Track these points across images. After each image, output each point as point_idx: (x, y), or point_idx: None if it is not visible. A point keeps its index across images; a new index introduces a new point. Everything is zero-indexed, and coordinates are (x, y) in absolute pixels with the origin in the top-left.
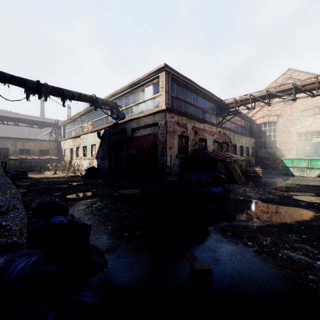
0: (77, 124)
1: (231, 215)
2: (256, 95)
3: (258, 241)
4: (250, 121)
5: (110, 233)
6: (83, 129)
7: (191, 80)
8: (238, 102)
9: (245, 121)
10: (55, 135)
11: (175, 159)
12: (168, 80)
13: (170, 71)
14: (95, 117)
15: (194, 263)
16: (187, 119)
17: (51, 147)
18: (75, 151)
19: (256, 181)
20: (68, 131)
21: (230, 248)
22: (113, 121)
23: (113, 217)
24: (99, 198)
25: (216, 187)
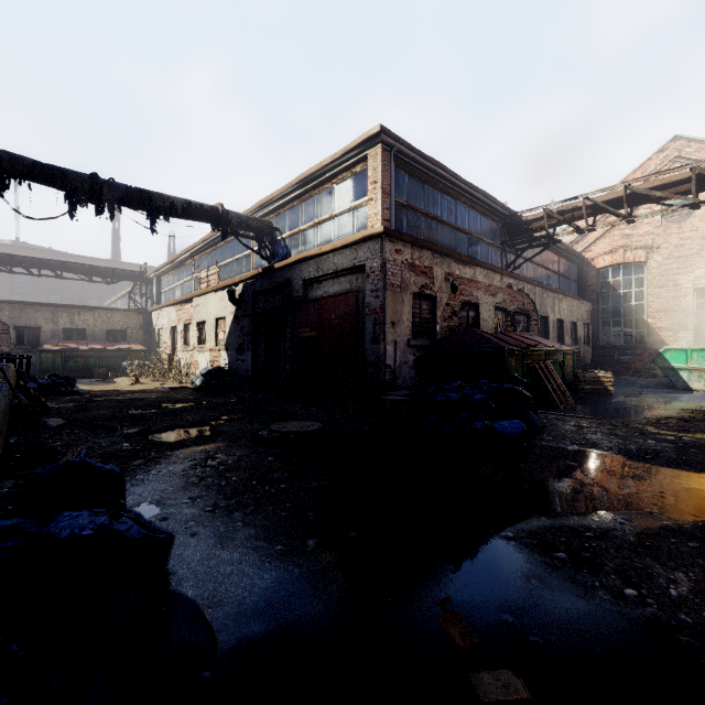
0: (186, 273)
1: (556, 494)
2: (598, 199)
3: (654, 585)
4: (579, 263)
5: (239, 542)
6: (199, 285)
7: (442, 166)
8: (553, 217)
9: (567, 262)
10: (140, 298)
11: (405, 351)
12: (389, 164)
13: (394, 143)
14: (224, 257)
15: (476, 674)
16: (434, 257)
17: (132, 325)
18: (182, 332)
19: (601, 404)
20: (168, 289)
21: (573, 605)
22: (264, 264)
23: (251, 495)
24: (224, 443)
25: (508, 420)
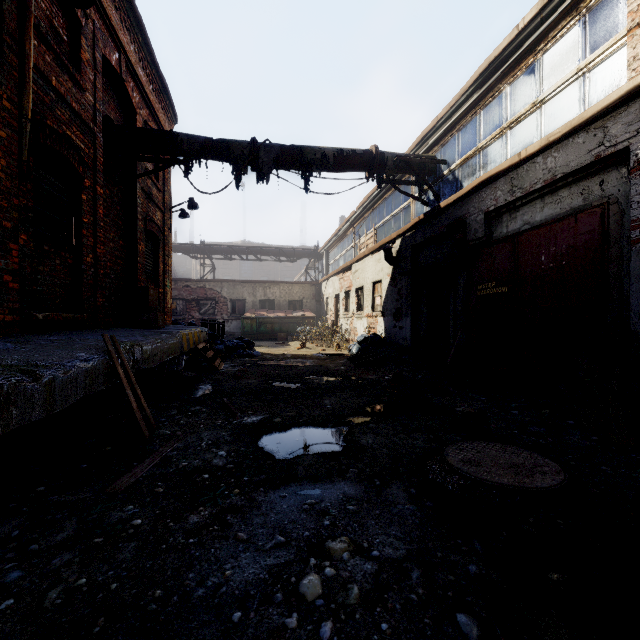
0: (347, 242)
1: None
2: None
3: None
4: None
5: None
6: (358, 251)
7: None
8: None
9: None
10: (314, 272)
11: None
12: None
13: None
14: (381, 217)
15: None
16: None
17: (306, 295)
18: (343, 300)
19: None
20: (334, 260)
21: None
22: (425, 211)
23: None
24: (356, 488)
25: None
